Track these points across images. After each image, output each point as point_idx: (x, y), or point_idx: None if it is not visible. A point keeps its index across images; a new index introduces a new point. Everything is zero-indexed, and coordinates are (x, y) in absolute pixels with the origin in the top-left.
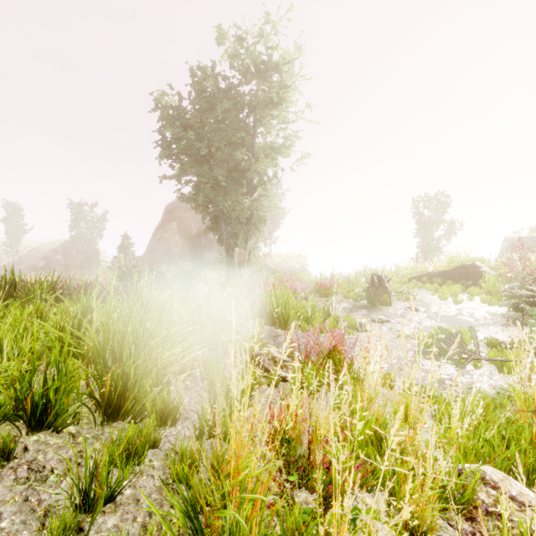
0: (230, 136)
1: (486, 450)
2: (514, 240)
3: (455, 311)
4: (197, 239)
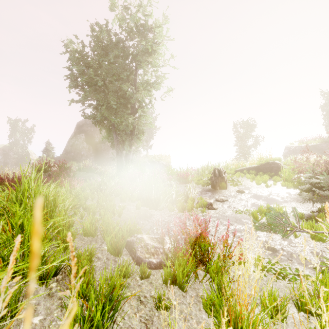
0: (119, 74)
1: None
2: (291, 148)
3: (267, 193)
4: (98, 145)
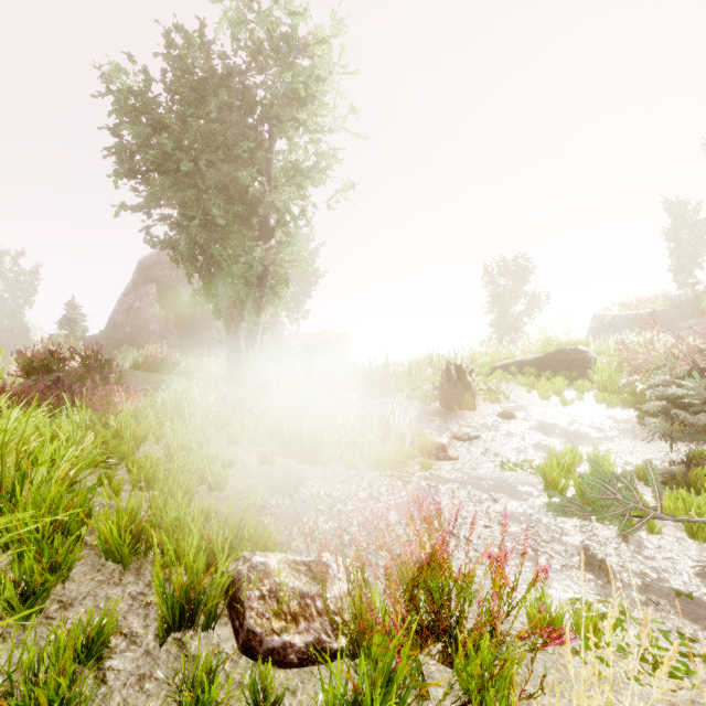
0: (231, 146)
1: None
2: (605, 319)
3: (566, 418)
4: (188, 310)
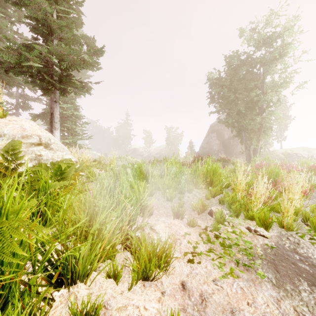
0: (247, 85)
1: None
2: None
3: None
4: (227, 141)
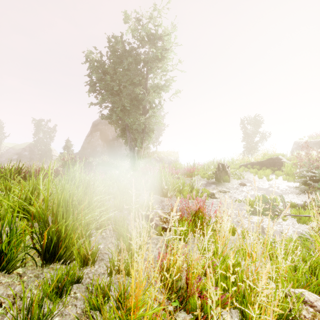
0: (132, 79)
1: (303, 279)
2: (300, 143)
3: (268, 185)
4: (112, 142)
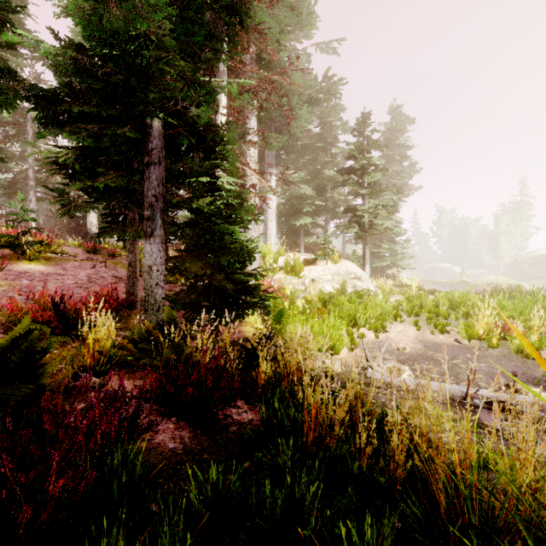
0: None
1: None
2: None
3: None
4: None
